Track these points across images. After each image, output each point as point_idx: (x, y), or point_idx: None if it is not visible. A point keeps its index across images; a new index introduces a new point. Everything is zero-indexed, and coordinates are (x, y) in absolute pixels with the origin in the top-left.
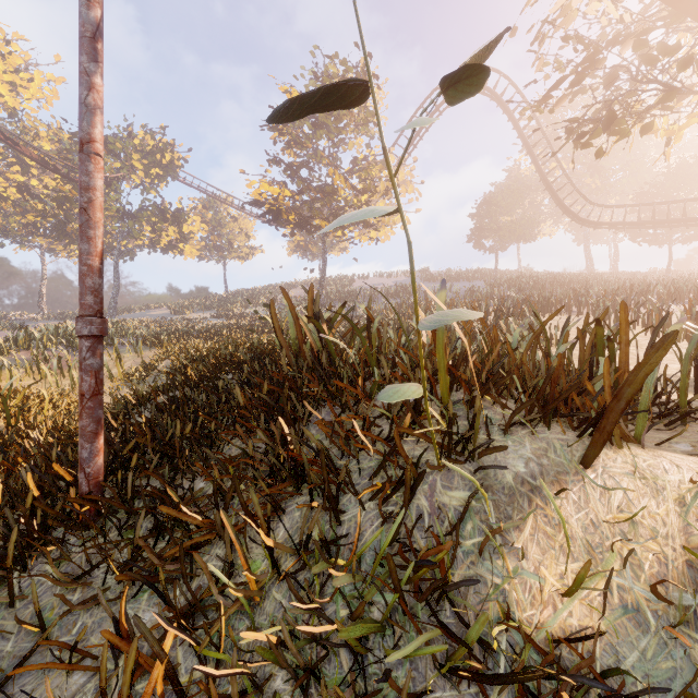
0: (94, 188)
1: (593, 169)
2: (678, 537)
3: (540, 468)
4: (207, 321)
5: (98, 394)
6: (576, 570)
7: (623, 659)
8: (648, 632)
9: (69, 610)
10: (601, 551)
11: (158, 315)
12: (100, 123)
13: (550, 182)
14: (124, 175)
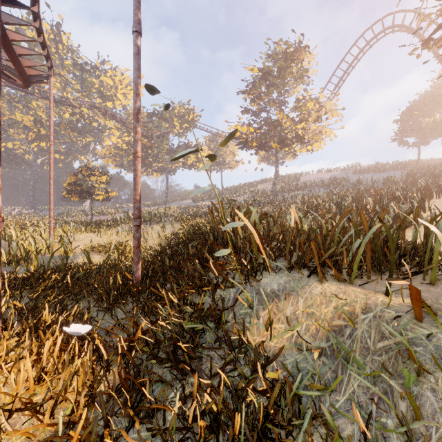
0: (137, 170)
1: None
2: (328, 321)
3: (283, 288)
4: (210, 206)
5: (139, 247)
6: (281, 327)
7: (286, 360)
8: (301, 353)
9: (125, 318)
10: (295, 322)
11: (186, 203)
12: (140, 145)
13: None
14: (170, 130)
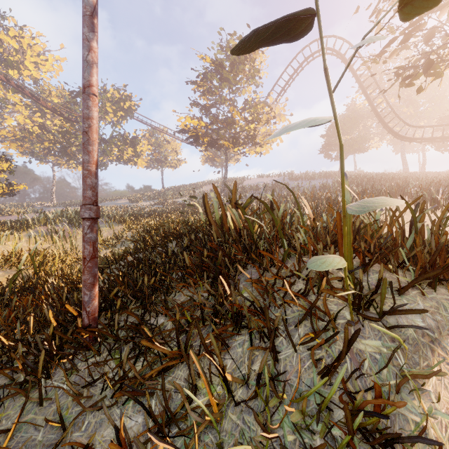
0: (92, 117)
1: (408, 102)
2: None
3: (435, 323)
4: (152, 207)
5: (95, 257)
6: None
7: None
8: None
9: (80, 413)
10: None
11: (122, 203)
12: (96, 74)
13: (378, 112)
14: (101, 116)
